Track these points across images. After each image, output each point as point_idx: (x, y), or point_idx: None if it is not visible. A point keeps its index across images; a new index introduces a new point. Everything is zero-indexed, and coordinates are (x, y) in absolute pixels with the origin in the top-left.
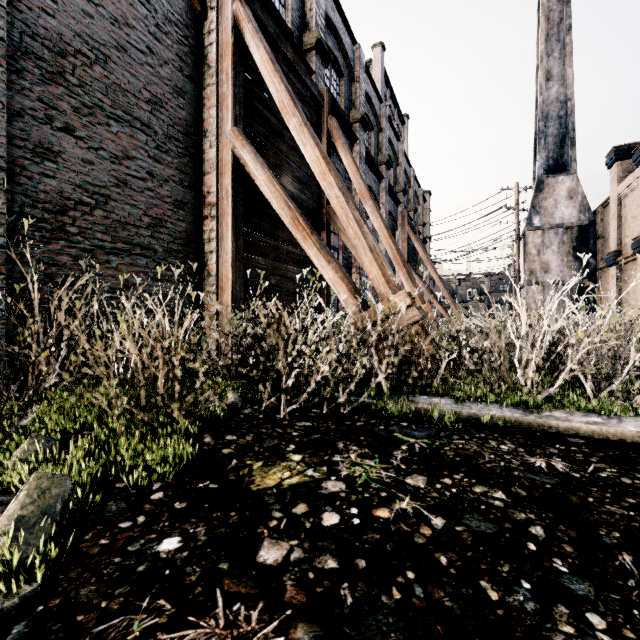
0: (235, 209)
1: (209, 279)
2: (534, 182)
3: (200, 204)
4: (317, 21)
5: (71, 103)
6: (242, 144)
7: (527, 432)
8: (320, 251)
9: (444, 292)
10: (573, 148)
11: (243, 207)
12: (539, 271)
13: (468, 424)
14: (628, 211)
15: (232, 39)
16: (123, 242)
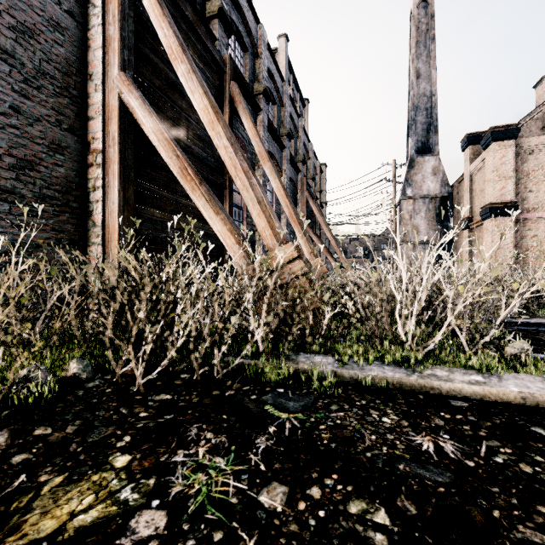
0: (123, 157)
1: (94, 230)
2: (407, 160)
3: (84, 150)
4: None
5: None
6: (129, 89)
7: (409, 395)
8: (208, 202)
9: (336, 249)
10: (436, 134)
11: (133, 156)
12: (411, 233)
13: (349, 386)
14: (477, 186)
15: None
16: None
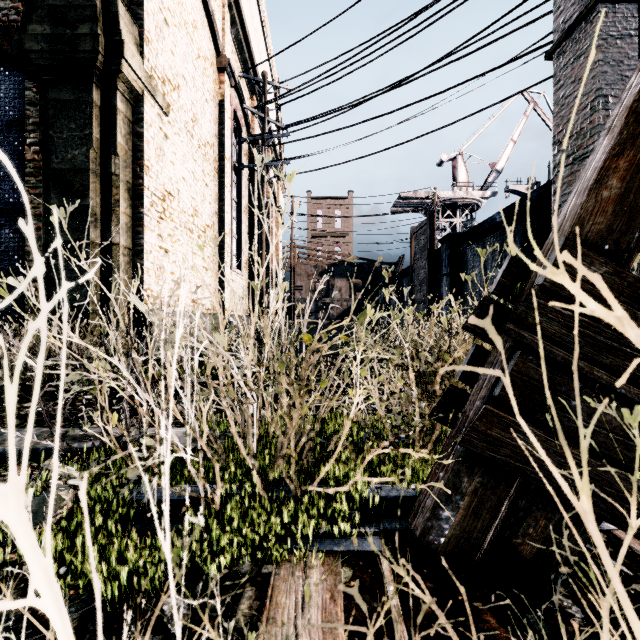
0: None
1: None
2: None
3: None
4: None
5: None
6: None
7: None
8: None
9: None
10: None
11: None
12: None
13: None
14: None
15: None
16: None
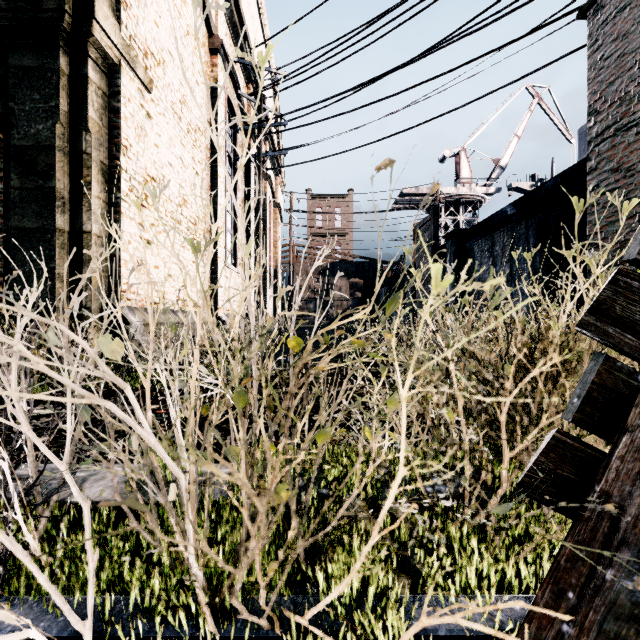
0: None
1: None
2: None
3: None
4: None
5: None
6: None
7: None
8: None
9: None
10: None
11: None
12: None
13: None
14: None
15: None
16: None
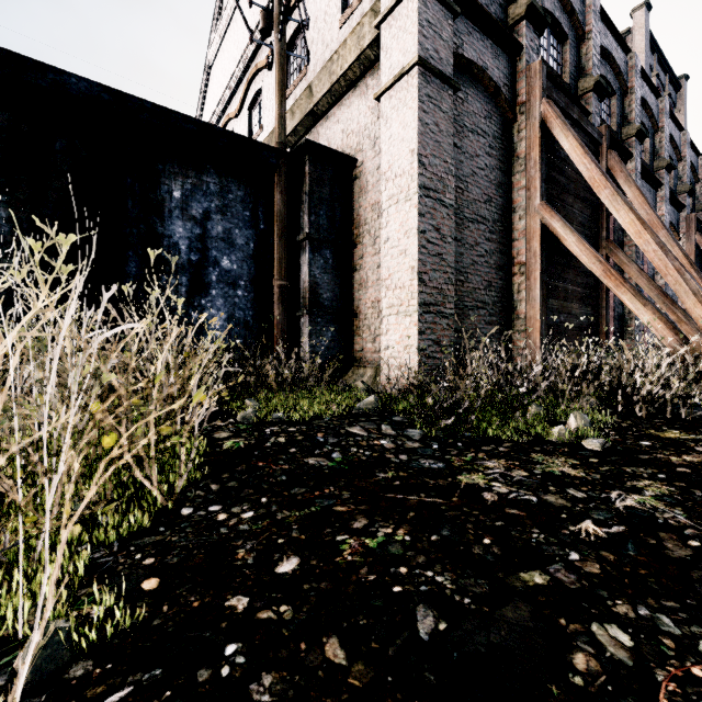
0: (542, 265)
1: (518, 321)
2: None
3: (510, 264)
4: (593, 62)
5: (455, 221)
6: (551, 215)
7: None
8: (634, 296)
9: None
10: None
11: (546, 262)
12: None
13: None
14: None
15: (540, 133)
16: (474, 301)
